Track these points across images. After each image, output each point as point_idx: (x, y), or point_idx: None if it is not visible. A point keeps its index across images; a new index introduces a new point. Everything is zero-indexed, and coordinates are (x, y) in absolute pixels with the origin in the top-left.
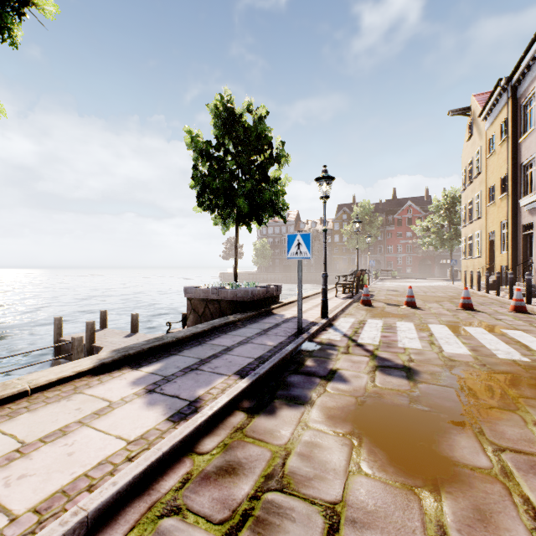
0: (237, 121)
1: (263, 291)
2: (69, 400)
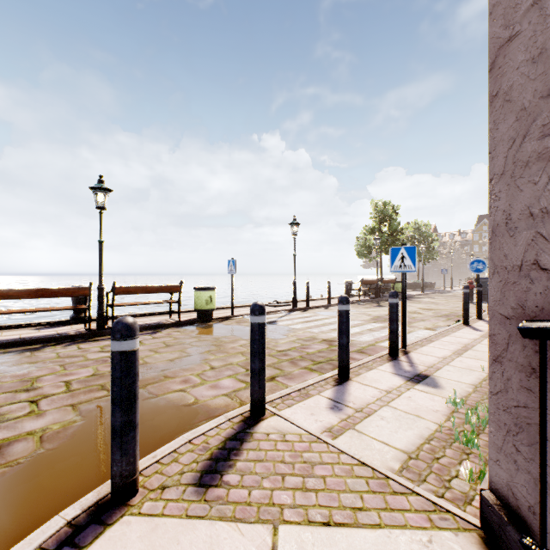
0: (419, 229)
1: (430, 283)
2: (414, 292)
